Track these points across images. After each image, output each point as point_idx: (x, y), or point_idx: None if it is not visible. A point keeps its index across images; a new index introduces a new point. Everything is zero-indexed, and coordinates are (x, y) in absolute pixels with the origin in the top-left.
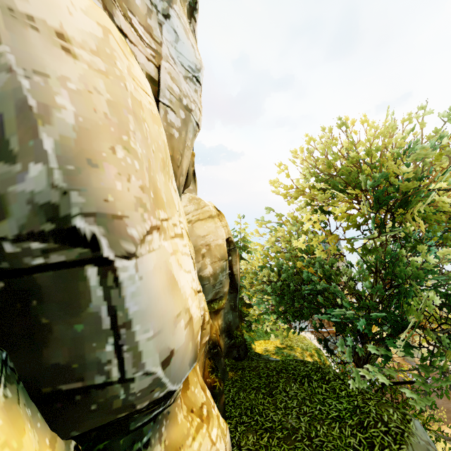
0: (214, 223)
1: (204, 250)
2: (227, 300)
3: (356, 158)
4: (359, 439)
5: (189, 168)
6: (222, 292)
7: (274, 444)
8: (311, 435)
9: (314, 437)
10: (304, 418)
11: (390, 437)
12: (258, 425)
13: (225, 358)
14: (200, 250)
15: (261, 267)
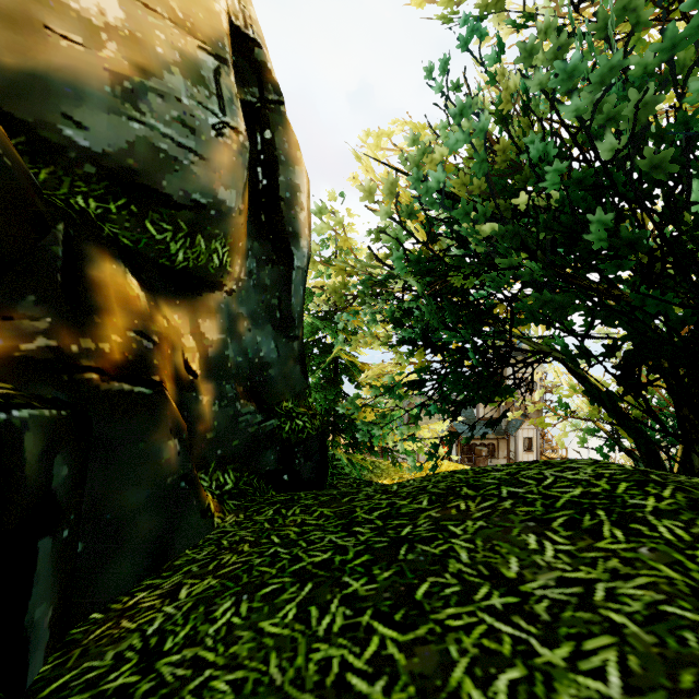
0: None
1: None
2: (248, 275)
3: None
4: None
5: None
6: (201, 186)
7: None
8: None
9: None
10: None
11: None
12: None
13: (221, 468)
14: None
15: (377, 231)
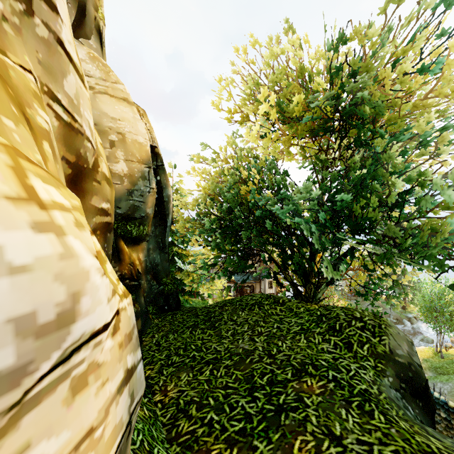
0: (132, 112)
1: (114, 137)
2: (152, 232)
3: (303, 71)
4: (332, 342)
5: (87, 3)
6: (144, 210)
7: (221, 374)
8: (272, 353)
9: (276, 354)
10: (260, 339)
11: (368, 331)
12: (195, 361)
13: (148, 305)
14: (107, 134)
15: (198, 204)
